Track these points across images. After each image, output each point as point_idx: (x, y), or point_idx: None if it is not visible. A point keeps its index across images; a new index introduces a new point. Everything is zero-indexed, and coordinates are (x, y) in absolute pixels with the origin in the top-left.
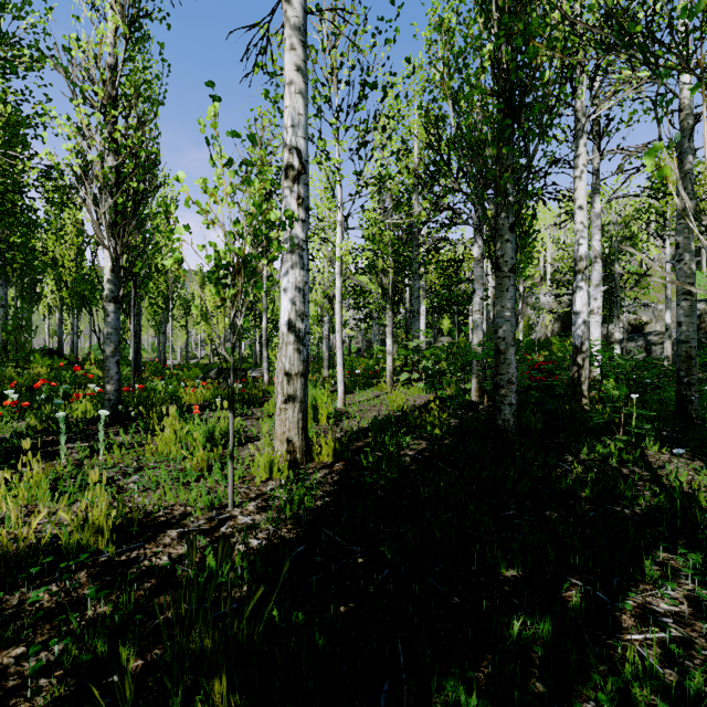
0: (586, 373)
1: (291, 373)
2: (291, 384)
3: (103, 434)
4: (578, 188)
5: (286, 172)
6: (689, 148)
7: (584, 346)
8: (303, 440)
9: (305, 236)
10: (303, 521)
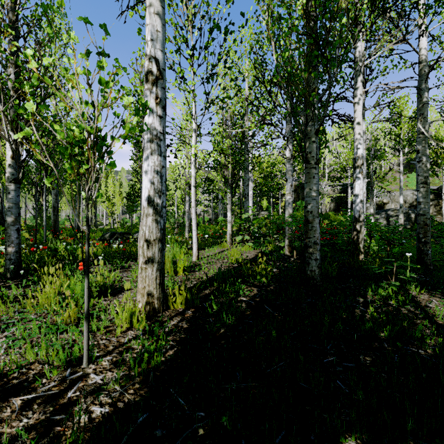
0: (362, 236)
1: (150, 239)
2: (150, 248)
3: None
4: (357, 110)
5: (146, 77)
6: (425, 87)
7: (361, 217)
8: (160, 292)
9: (162, 129)
10: (150, 379)
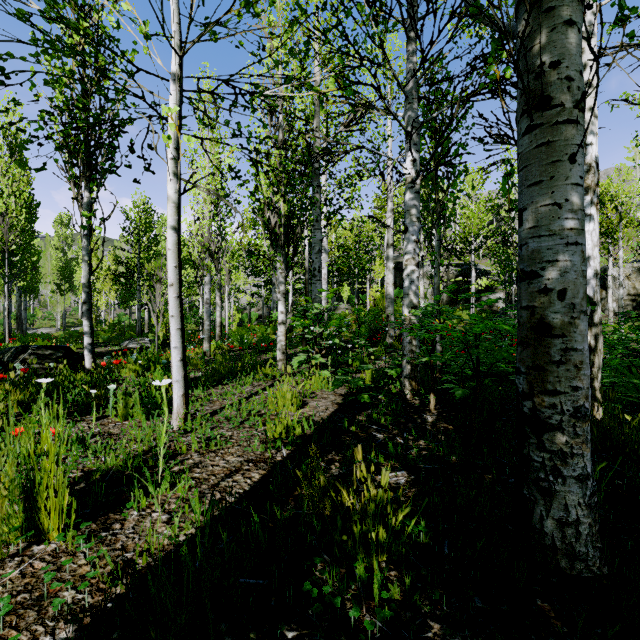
0: (599, 360)
1: None
2: None
3: None
4: (584, 50)
5: None
6: None
7: (597, 314)
8: None
9: None
10: None
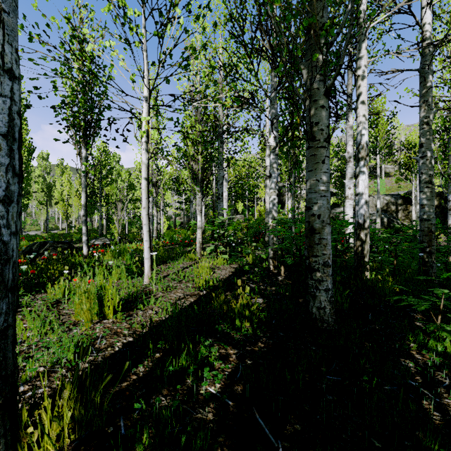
0: (367, 247)
1: None
2: None
3: None
4: (361, 85)
5: None
6: (430, 70)
7: (366, 223)
8: None
9: None
10: None
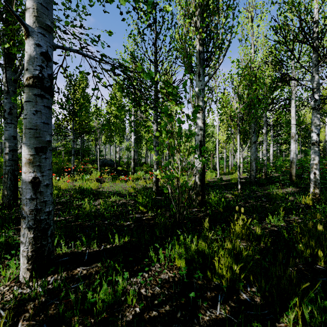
0: (293, 169)
1: None
2: None
3: None
4: (291, 112)
5: None
6: None
7: (293, 161)
8: None
9: None
10: None
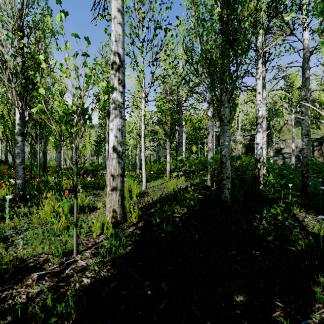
0: (261, 172)
1: (114, 175)
2: (114, 181)
3: (8, 209)
4: (258, 83)
5: (112, 66)
6: (307, 67)
7: (261, 159)
8: (121, 210)
9: (122, 101)
10: (117, 263)
